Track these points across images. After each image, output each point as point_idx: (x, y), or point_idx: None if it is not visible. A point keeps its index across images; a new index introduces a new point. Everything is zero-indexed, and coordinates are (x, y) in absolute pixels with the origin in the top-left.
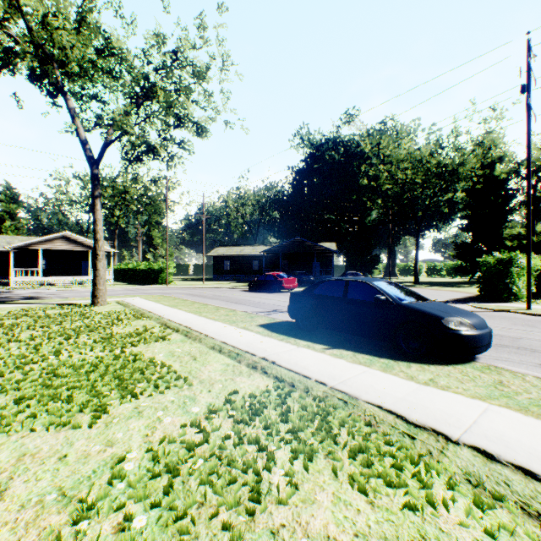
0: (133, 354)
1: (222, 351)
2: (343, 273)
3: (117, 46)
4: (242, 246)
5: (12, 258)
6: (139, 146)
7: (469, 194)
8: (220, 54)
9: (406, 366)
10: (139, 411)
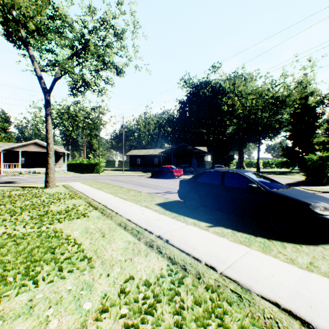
0: (54, 231)
1: (126, 228)
2: (212, 166)
3: (62, 13)
4: (147, 149)
5: (2, 156)
6: (78, 81)
7: (291, 116)
8: (132, 22)
9: (281, 246)
10: (31, 305)
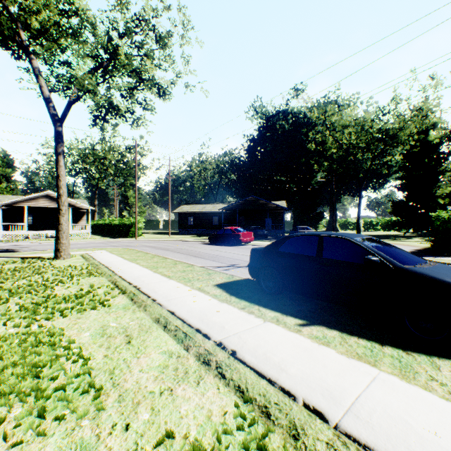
0: (49, 334)
1: (168, 327)
2: (294, 227)
3: (79, 6)
4: (203, 204)
5: (0, 214)
6: (103, 106)
7: (405, 158)
8: (181, 21)
9: (431, 365)
10: None
